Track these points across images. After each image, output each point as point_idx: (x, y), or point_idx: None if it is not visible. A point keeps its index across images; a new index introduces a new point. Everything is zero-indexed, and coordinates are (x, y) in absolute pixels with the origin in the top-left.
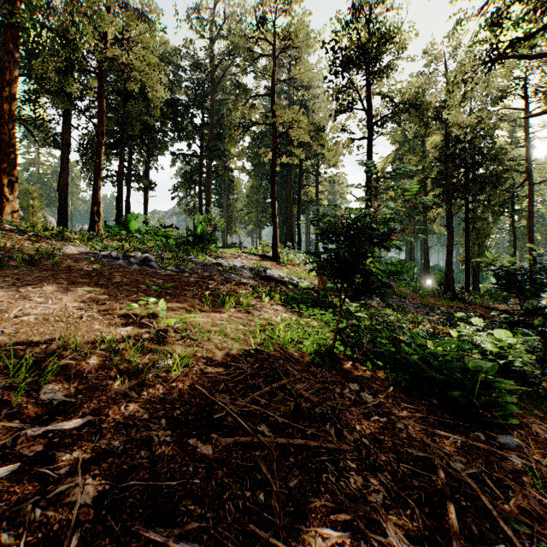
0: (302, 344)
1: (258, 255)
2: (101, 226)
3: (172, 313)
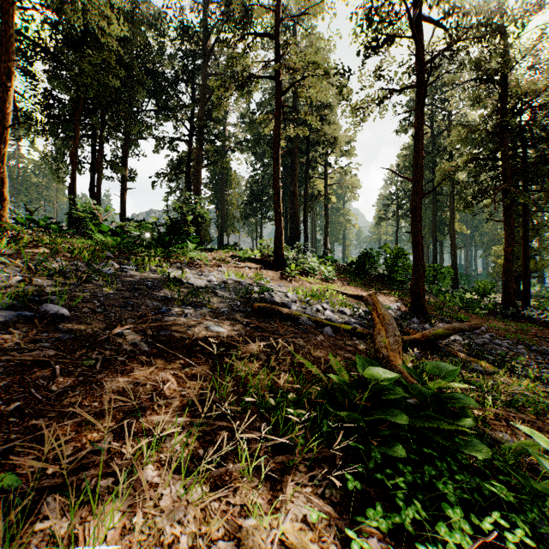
0: None
1: (255, 261)
2: (7, 217)
3: None
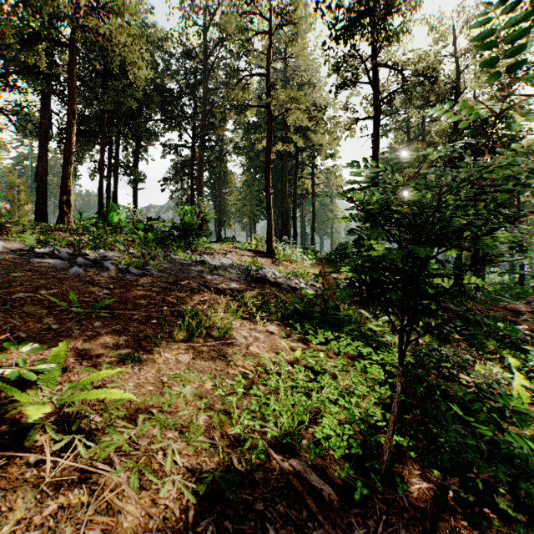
0: (317, 418)
1: (251, 251)
2: (71, 218)
3: (79, 365)
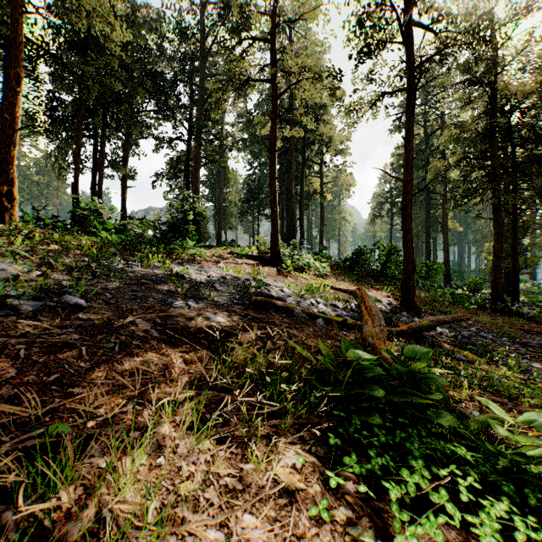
0: None
1: (252, 257)
2: (16, 216)
3: None
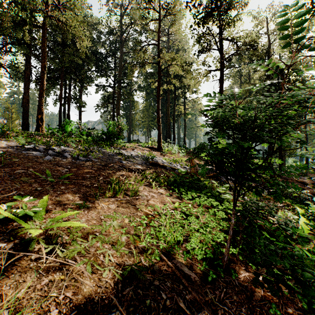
0: (187, 239)
1: (148, 147)
2: (43, 128)
3: (54, 209)
